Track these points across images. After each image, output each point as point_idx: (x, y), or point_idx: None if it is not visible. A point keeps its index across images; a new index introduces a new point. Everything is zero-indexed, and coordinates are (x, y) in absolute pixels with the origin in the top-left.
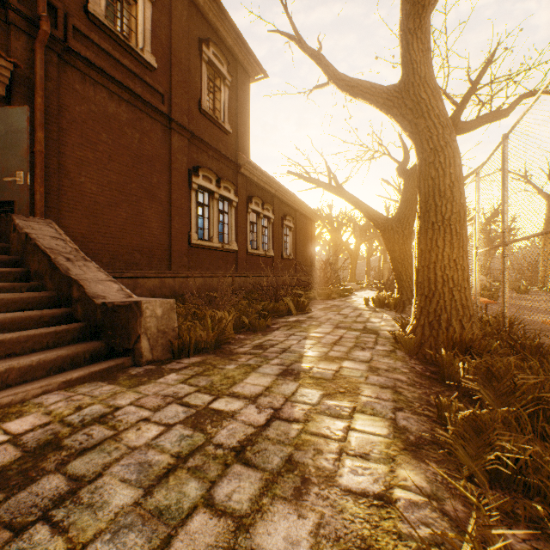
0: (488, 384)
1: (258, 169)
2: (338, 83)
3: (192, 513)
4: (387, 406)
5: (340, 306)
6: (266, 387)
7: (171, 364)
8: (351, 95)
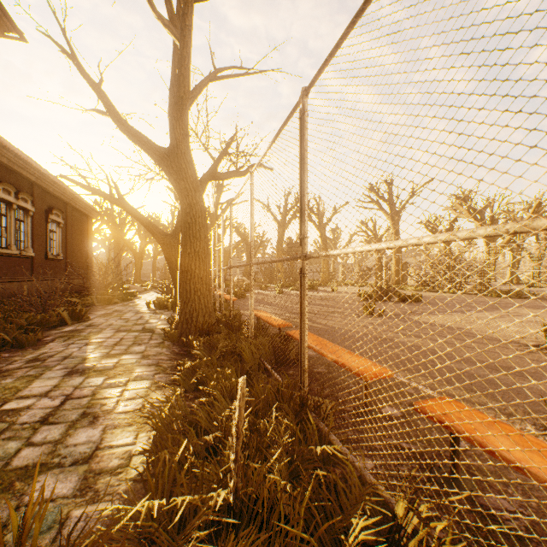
0: (208, 350)
1: (10, 150)
2: (119, 125)
3: (20, 451)
4: (151, 374)
5: (123, 311)
6: (55, 385)
7: None
8: (132, 141)
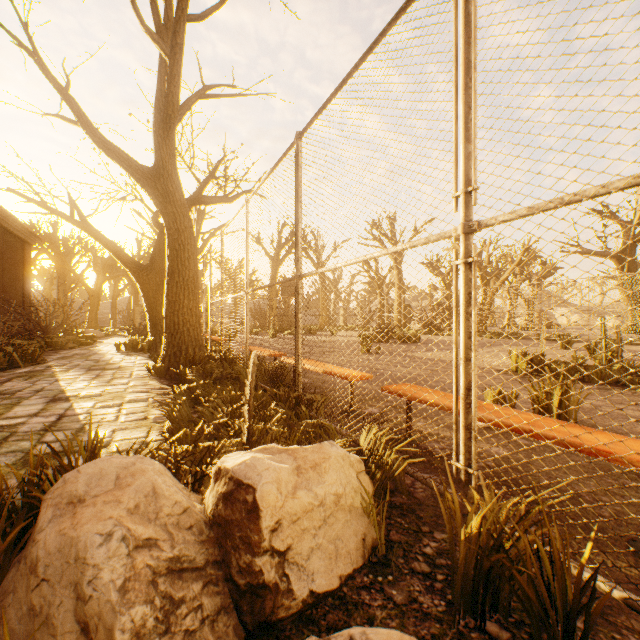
0: (202, 378)
1: None
2: (94, 138)
3: (36, 446)
4: (145, 398)
5: (87, 354)
6: (42, 409)
7: None
8: (109, 156)
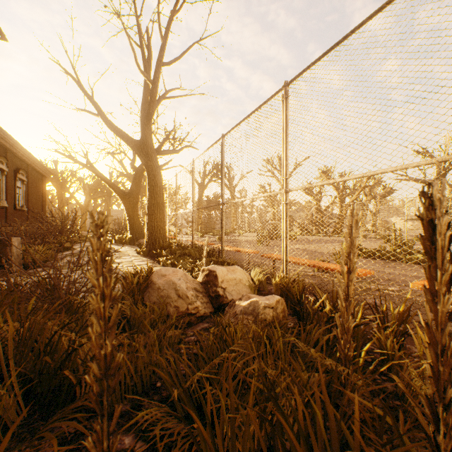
0: (170, 255)
1: None
2: (108, 125)
3: None
4: (145, 263)
5: None
6: None
7: (31, 271)
8: (116, 134)
